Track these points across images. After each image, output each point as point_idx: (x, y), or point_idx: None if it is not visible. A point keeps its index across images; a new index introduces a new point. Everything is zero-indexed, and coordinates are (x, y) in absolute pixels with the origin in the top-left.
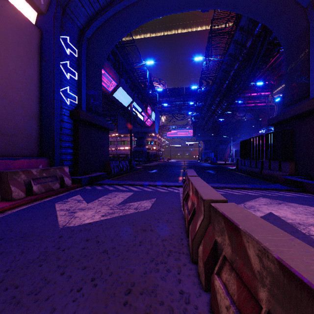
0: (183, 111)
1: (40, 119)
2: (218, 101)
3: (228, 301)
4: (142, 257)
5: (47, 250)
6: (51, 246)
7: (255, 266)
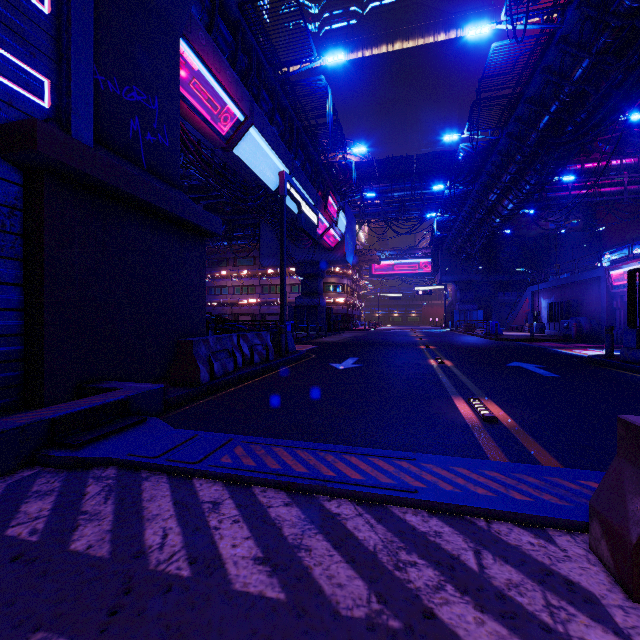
0: (411, 213)
1: None
2: (511, 174)
3: None
4: None
5: None
6: None
7: None
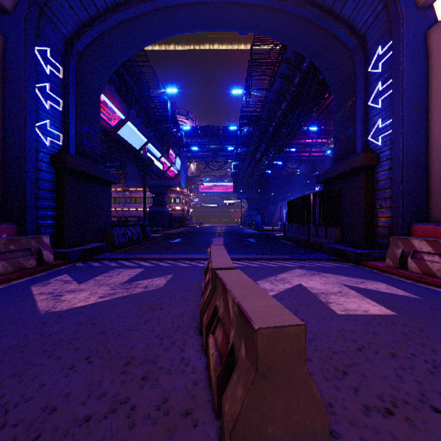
0: (219, 158)
1: (3, 167)
2: (263, 147)
3: (214, 350)
4: (145, 335)
5: (27, 337)
6: (32, 333)
7: (231, 314)
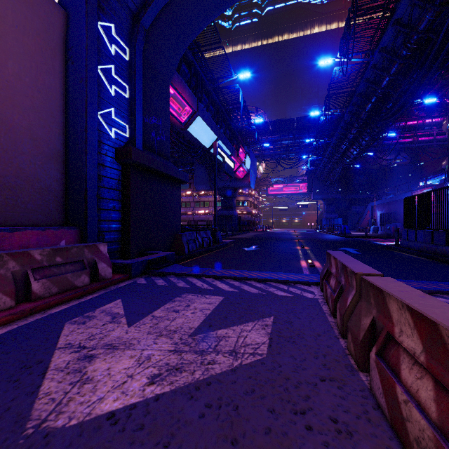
0: (293, 155)
1: (66, 163)
2: (353, 134)
3: None
4: None
5: None
6: None
7: None
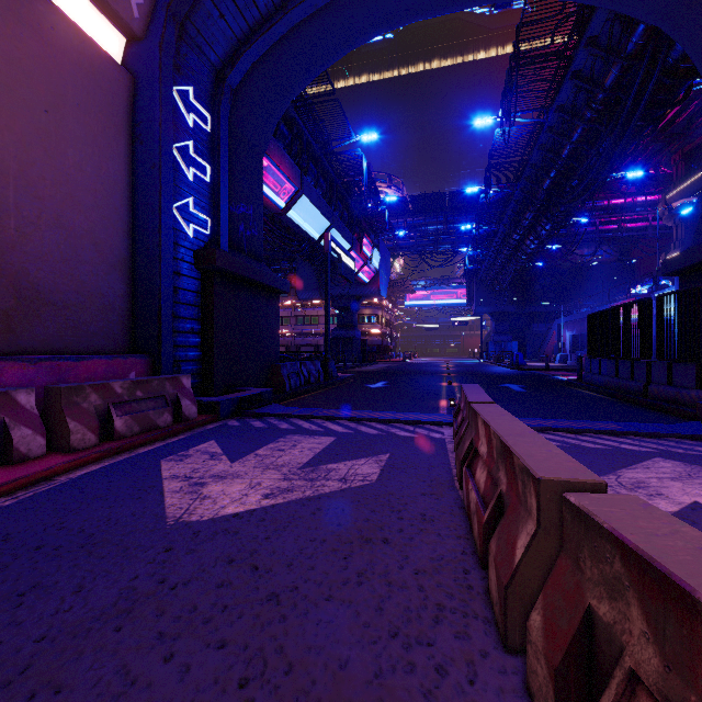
0: (444, 247)
1: (133, 272)
2: (529, 220)
3: None
4: (366, 622)
5: (137, 585)
6: (145, 574)
7: None
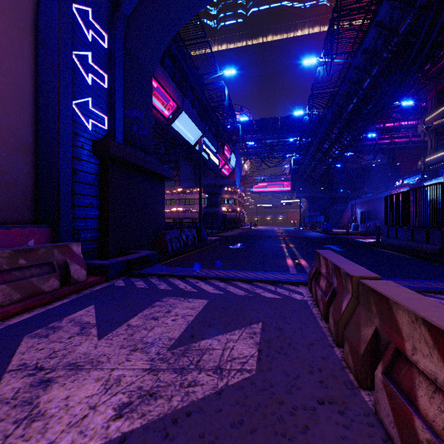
0: (277, 153)
1: (36, 155)
2: (335, 134)
3: None
4: None
5: None
6: None
7: None
